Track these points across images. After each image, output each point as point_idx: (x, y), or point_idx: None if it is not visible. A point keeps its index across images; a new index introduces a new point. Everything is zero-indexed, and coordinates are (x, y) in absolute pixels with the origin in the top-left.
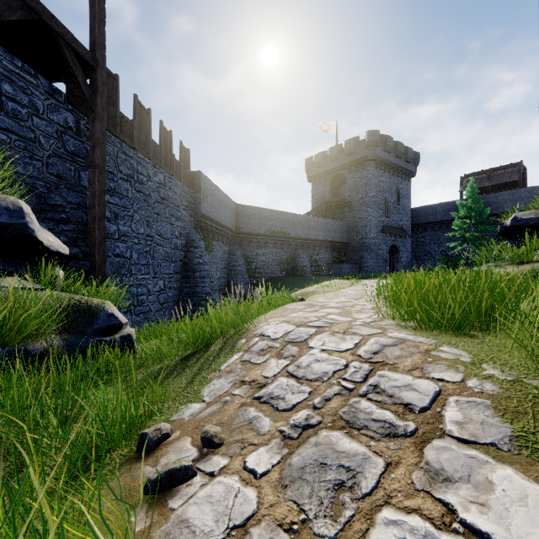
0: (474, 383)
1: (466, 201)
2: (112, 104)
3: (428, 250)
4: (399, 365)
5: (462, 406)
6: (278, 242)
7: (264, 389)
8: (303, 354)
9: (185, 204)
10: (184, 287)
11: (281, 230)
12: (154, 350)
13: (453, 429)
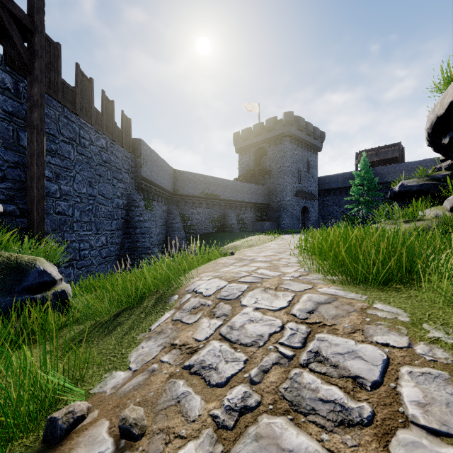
0: (423, 349)
1: (361, 172)
2: (53, 70)
3: (331, 211)
4: (338, 327)
5: (418, 380)
6: (210, 203)
7: (195, 355)
8: (236, 313)
9: (127, 167)
10: (125, 242)
11: (213, 193)
12: (86, 307)
13: (417, 414)
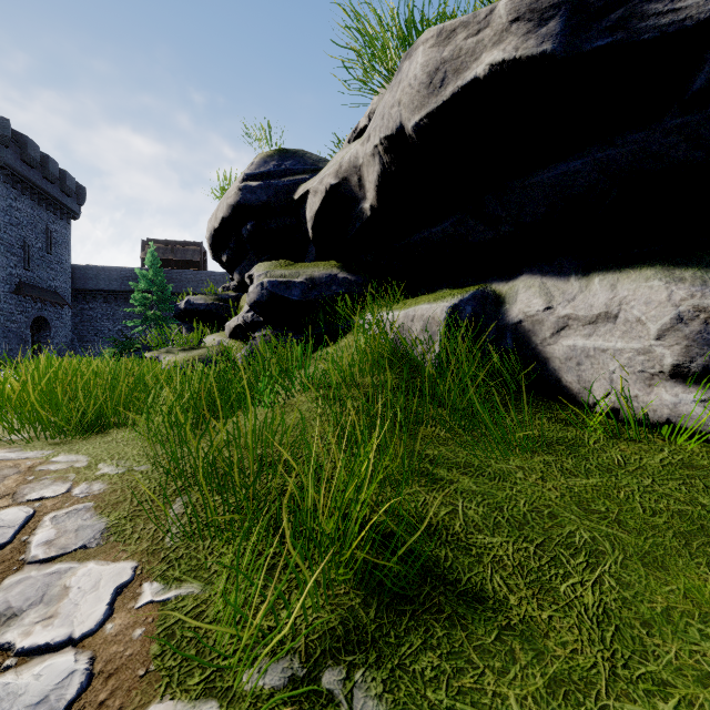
0: (82, 489)
1: (149, 272)
2: None
3: (99, 328)
4: None
5: (60, 520)
6: None
7: None
8: None
9: None
10: None
11: None
12: None
13: (39, 553)
